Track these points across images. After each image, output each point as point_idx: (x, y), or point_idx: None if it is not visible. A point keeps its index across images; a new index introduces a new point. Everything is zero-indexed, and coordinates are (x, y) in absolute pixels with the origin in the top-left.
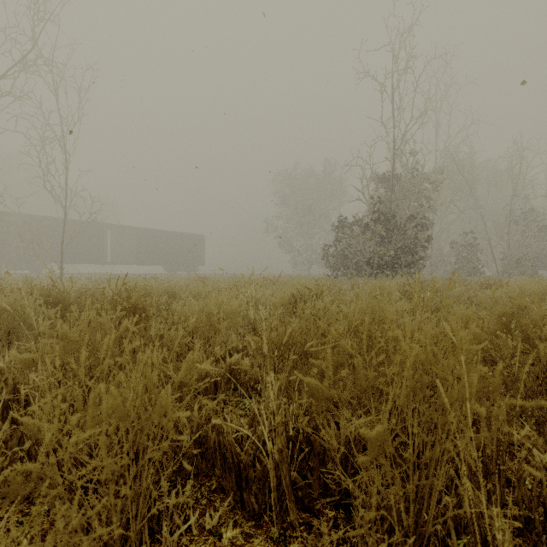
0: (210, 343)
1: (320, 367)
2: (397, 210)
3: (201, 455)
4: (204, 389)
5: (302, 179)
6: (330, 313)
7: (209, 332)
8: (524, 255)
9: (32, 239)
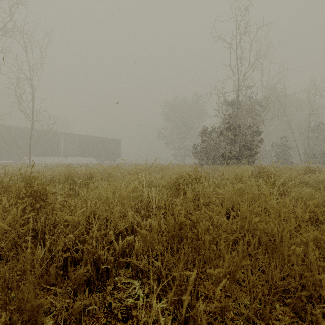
0: (107, 223)
1: (218, 276)
2: (240, 122)
3: None
4: (96, 273)
5: (180, 105)
6: (207, 194)
7: (107, 214)
8: (318, 151)
9: (10, 141)
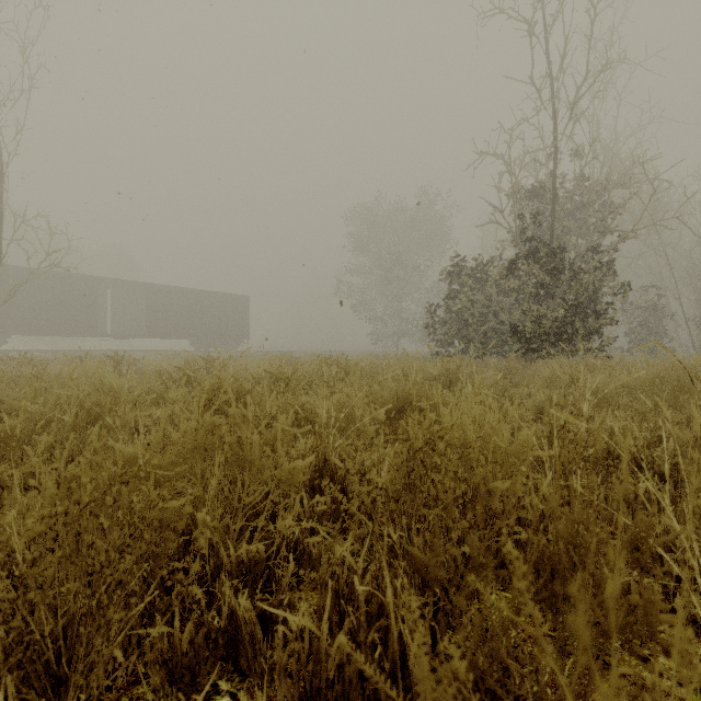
0: None
1: None
2: (562, 240)
3: None
4: None
5: (388, 217)
6: None
7: None
8: None
9: None
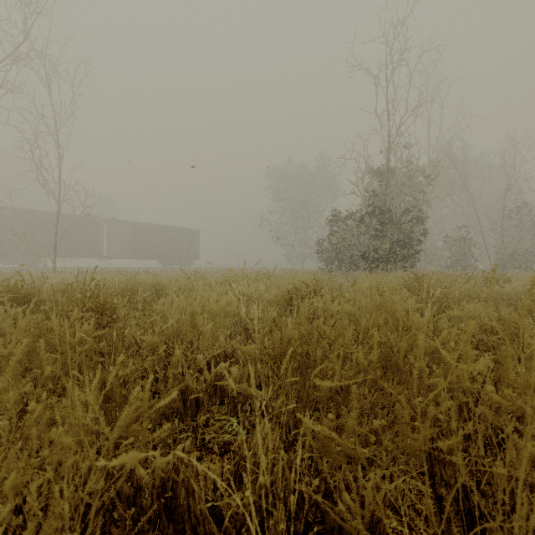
0: (193, 348)
1: (327, 389)
2: (392, 204)
3: (167, 516)
4: (183, 406)
5: (296, 174)
6: (330, 311)
7: (193, 336)
8: (518, 249)
9: (24, 233)
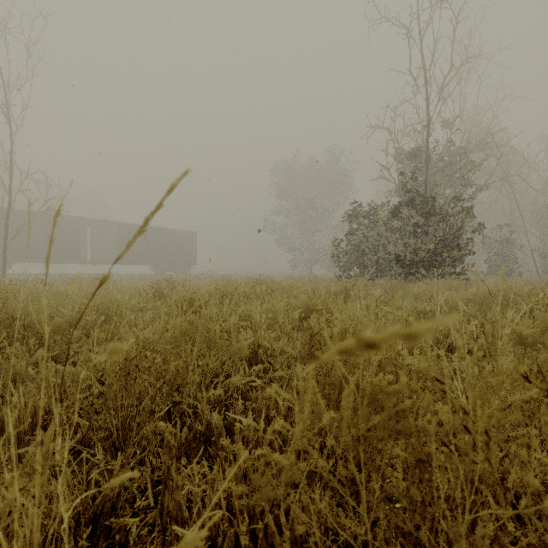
0: None
1: None
2: (433, 191)
3: None
4: None
5: (304, 171)
6: None
7: None
8: None
9: None
